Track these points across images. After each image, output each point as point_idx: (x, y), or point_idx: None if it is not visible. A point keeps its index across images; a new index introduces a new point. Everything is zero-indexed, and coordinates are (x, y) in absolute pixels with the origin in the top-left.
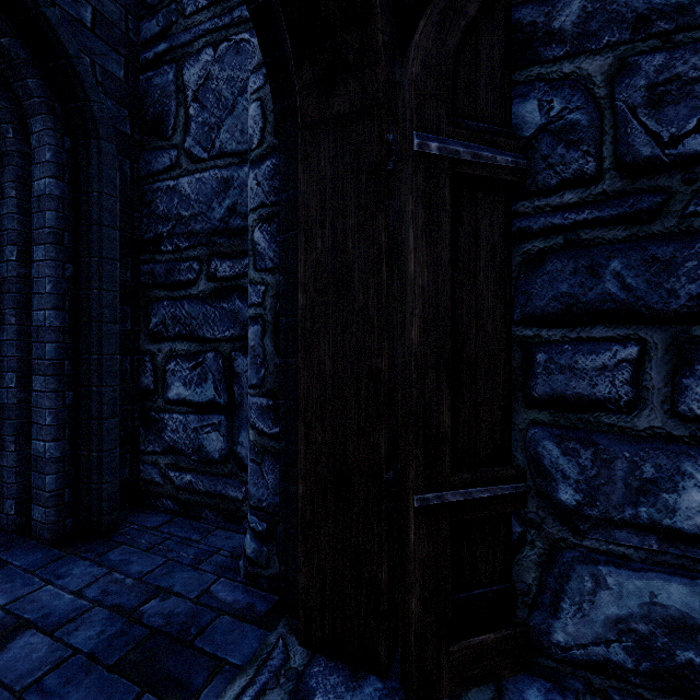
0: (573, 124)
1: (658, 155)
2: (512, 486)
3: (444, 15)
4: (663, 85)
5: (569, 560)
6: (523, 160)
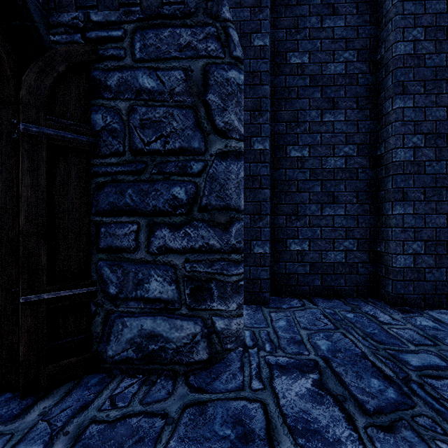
0: (115, 128)
1: (144, 148)
2: (87, 288)
3: (42, 69)
4: (145, 120)
5: (113, 318)
6: (94, 141)
